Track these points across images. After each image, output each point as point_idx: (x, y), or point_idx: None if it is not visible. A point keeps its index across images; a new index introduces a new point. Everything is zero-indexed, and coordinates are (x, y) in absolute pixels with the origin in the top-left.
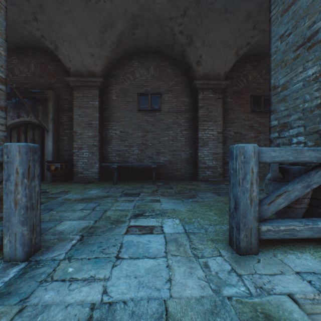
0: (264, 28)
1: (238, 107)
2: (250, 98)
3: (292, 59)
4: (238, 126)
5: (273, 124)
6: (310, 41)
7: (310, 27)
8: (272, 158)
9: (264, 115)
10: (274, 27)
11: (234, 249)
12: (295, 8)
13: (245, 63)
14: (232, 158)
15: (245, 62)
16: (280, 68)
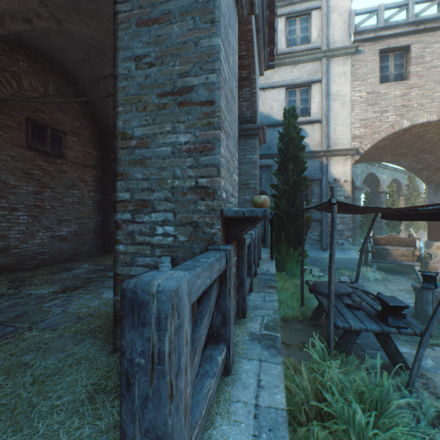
0: (61, 18)
1: (1, 129)
2: (27, 122)
3: (157, 107)
4: (2, 167)
5: (123, 197)
6: (182, 96)
7: (183, 76)
8: (198, 291)
9: (52, 158)
10: (124, 33)
11: None
12: (162, 32)
13: (16, 53)
14: (145, 321)
15: (17, 51)
16: (135, 109)
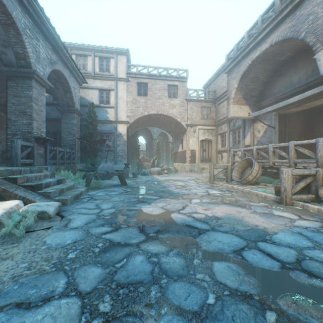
0: None
1: None
2: None
3: (19, 114)
4: None
5: (9, 132)
6: (25, 113)
7: (25, 109)
8: (23, 144)
9: None
10: (10, 97)
11: (16, 166)
12: (20, 99)
13: None
14: (15, 143)
15: None
16: (13, 114)
